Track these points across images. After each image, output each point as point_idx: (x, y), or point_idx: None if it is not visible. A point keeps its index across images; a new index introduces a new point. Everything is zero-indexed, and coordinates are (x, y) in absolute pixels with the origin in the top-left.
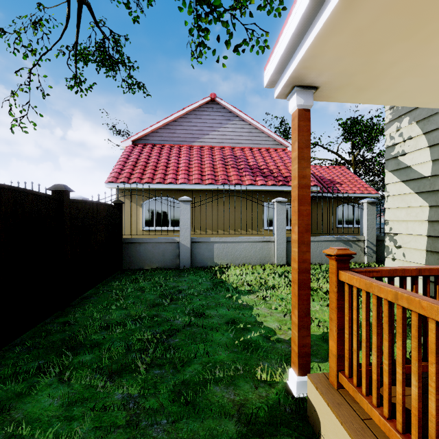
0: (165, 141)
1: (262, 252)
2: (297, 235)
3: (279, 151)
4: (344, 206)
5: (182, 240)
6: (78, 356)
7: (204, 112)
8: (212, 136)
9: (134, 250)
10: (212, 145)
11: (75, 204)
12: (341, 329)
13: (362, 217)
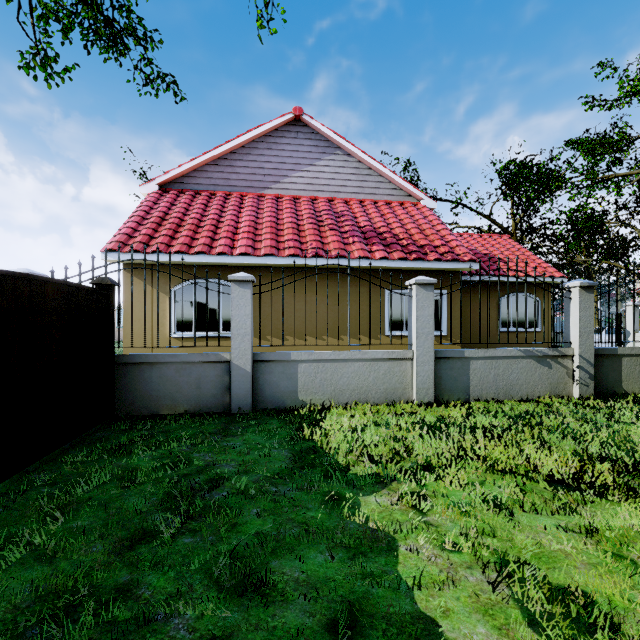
0: (217, 186)
1: (389, 380)
2: None
3: (407, 205)
4: (511, 298)
5: (236, 357)
6: None
7: (282, 139)
8: (297, 179)
9: (138, 377)
10: (297, 195)
11: None
12: None
13: (568, 314)
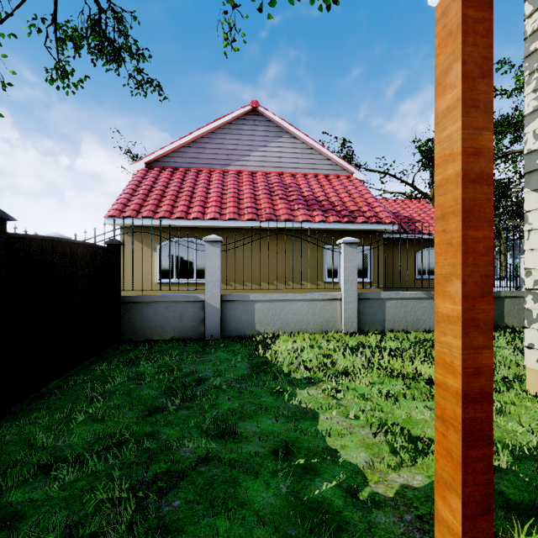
0: (191, 164)
1: (323, 315)
2: (460, 305)
3: (342, 178)
4: (426, 252)
5: (209, 298)
6: None
7: (242, 126)
8: (254, 157)
9: (137, 312)
10: (254, 170)
11: (23, 242)
12: None
13: None
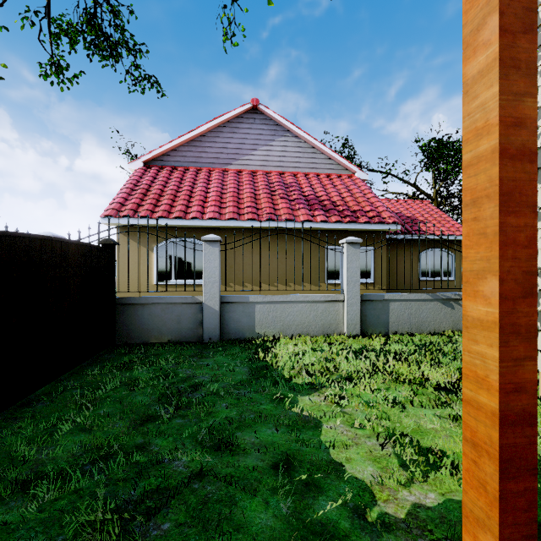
0: (190, 163)
1: (325, 317)
2: (497, 307)
3: (344, 177)
4: (429, 252)
5: (207, 299)
6: None
7: (242, 125)
8: (254, 156)
9: (133, 314)
10: (254, 169)
11: (8, 240)
12: None
13: None
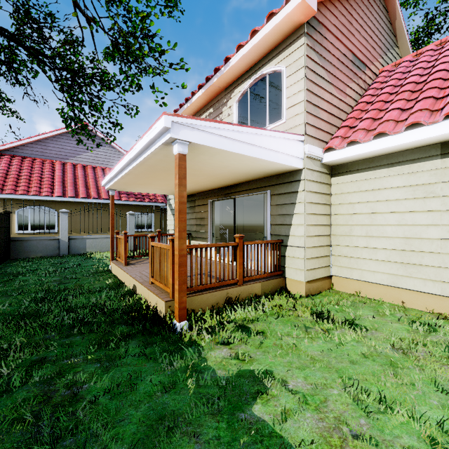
0: (36, 155)
1: None
2: (111, 228)
3: None
4: None
5: (62, 237)
6: (26, 274)
7: (77, 136)
8: (85, 156)
9: (21, 245)
10: (85, 164)
11: None
12: (117, 248)
13: None
